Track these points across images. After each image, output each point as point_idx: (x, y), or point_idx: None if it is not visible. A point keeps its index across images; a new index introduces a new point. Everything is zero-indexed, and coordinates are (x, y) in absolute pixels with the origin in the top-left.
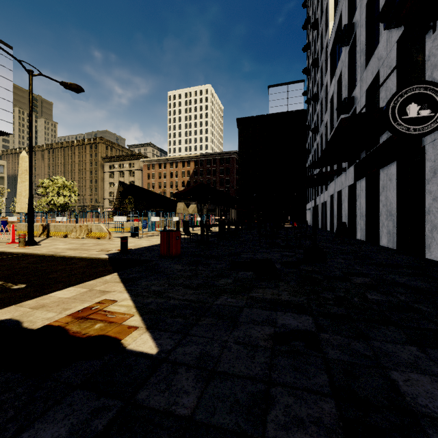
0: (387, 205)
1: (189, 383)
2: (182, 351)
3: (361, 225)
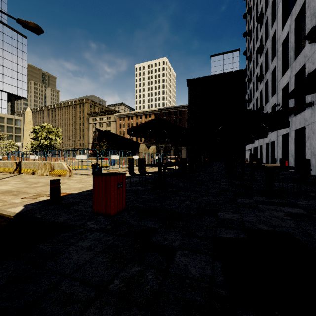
0: None
1: None
2: None
3: None
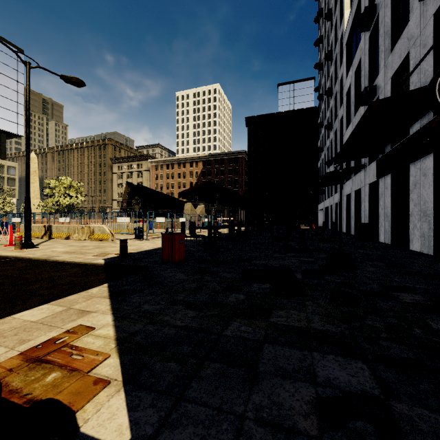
0: (420, 204)
1: None
2: None
3: (385, 227)
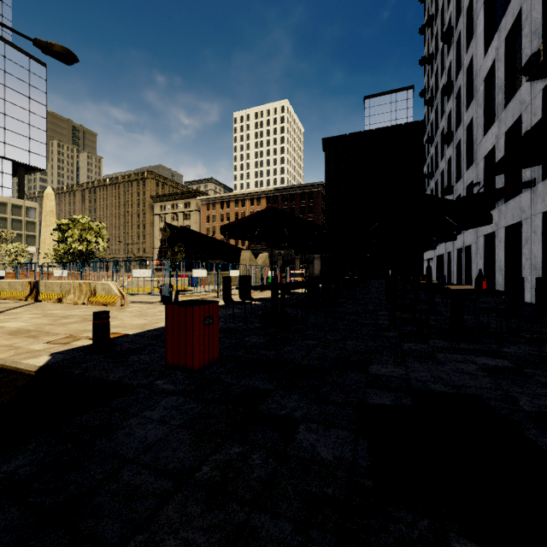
0: None
1: None
2: None
3: None
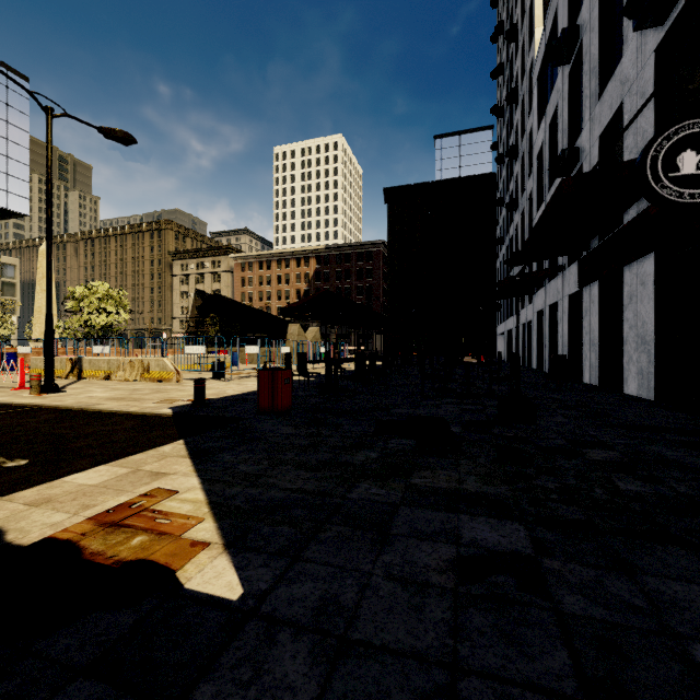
0: (637, 326)
1: (298, 667)
2: (287, 594)
3: (591, 360)
